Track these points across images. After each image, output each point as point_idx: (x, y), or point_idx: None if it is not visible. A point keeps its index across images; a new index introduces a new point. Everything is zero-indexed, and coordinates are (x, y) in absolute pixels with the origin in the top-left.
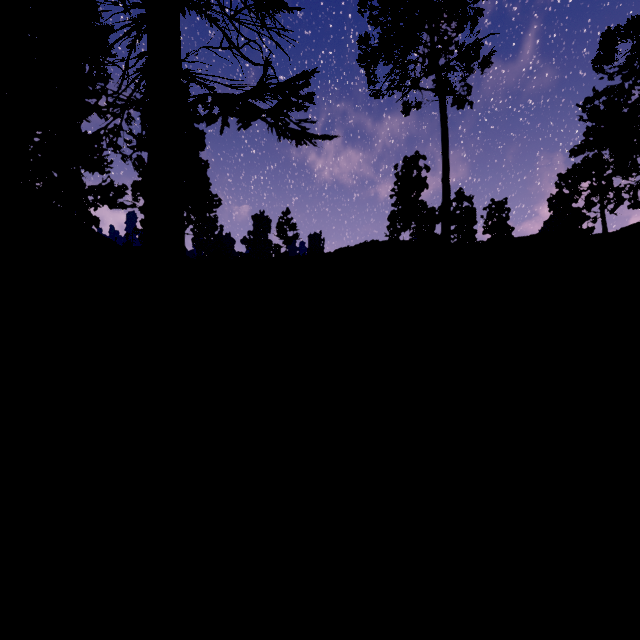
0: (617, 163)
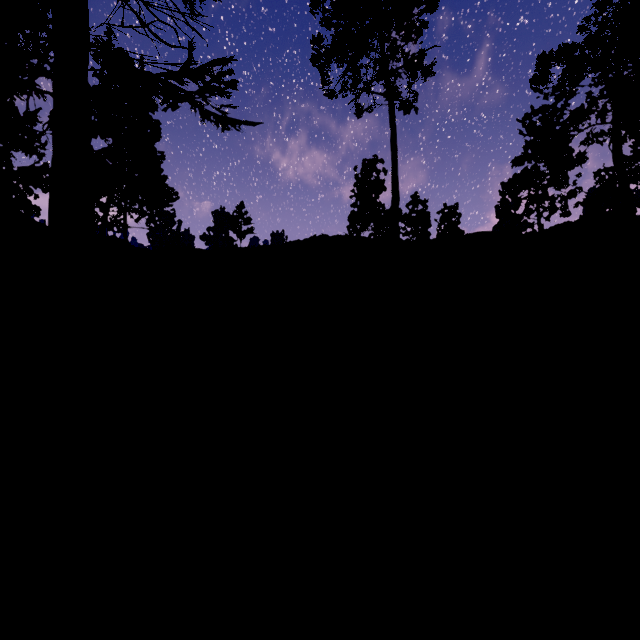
0: (551, 175)
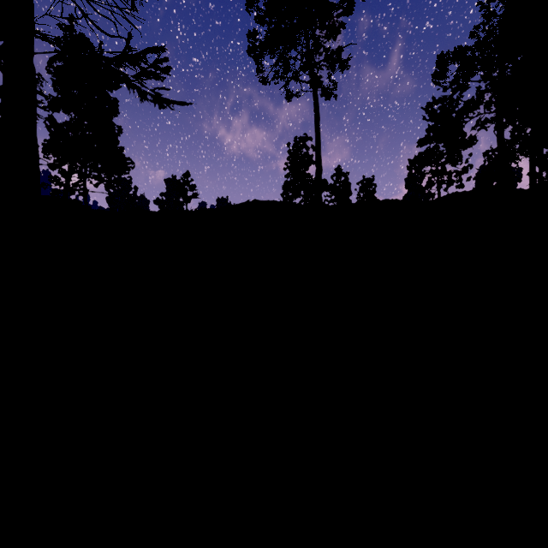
0: (448, 154)
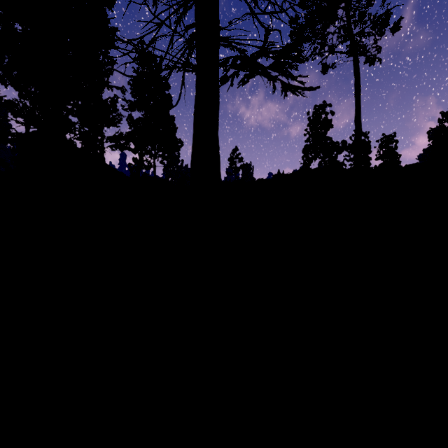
0: None
